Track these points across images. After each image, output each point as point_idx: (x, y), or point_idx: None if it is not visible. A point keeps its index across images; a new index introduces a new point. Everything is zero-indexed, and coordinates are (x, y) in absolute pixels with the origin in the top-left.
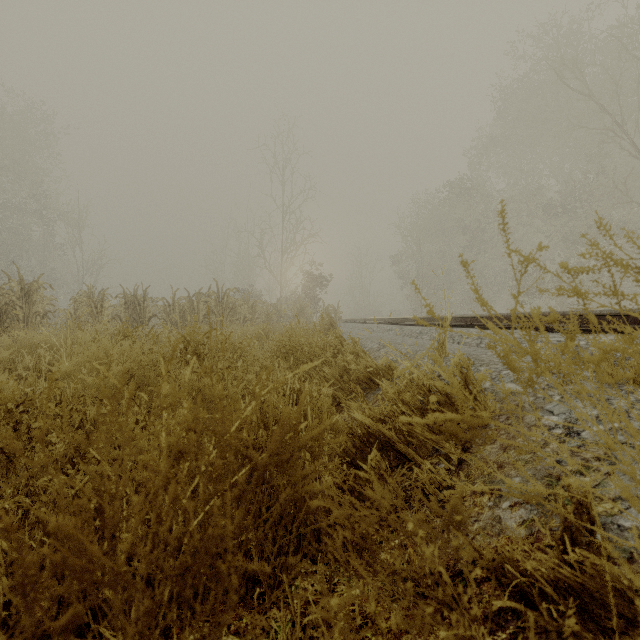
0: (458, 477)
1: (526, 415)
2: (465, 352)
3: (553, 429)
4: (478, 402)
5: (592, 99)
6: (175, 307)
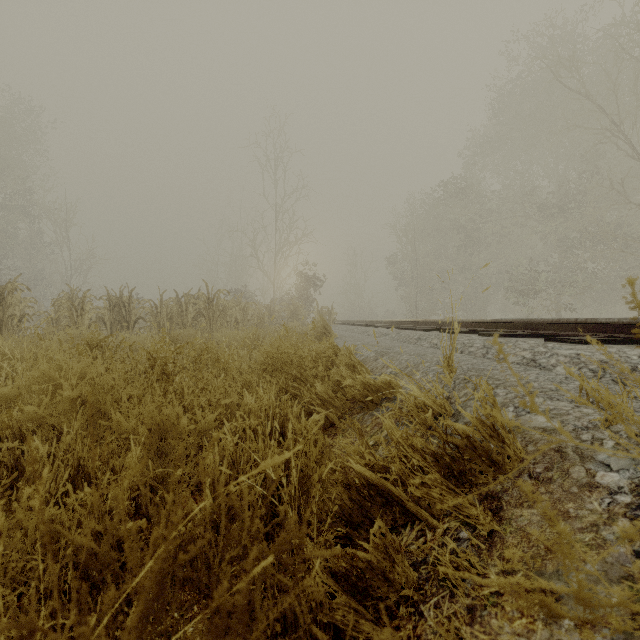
0: (489, 557)
1: (572, 467)
2: (473, 366)
3: (616, 494)
4: (507, 445)
5: (589, 98)
6: (162, 309)
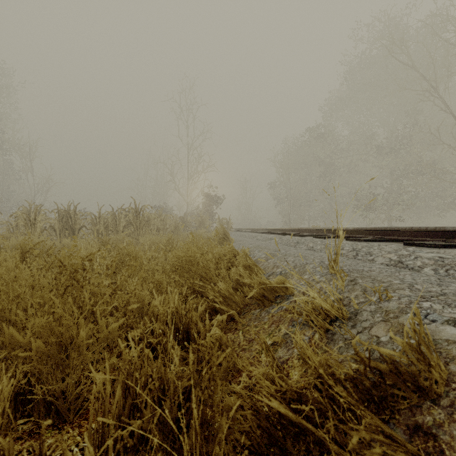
0: None
1: None
2: (352, 267)
3: None
4: (433, 368)
5: (415, 68)
6: (100, 220)
